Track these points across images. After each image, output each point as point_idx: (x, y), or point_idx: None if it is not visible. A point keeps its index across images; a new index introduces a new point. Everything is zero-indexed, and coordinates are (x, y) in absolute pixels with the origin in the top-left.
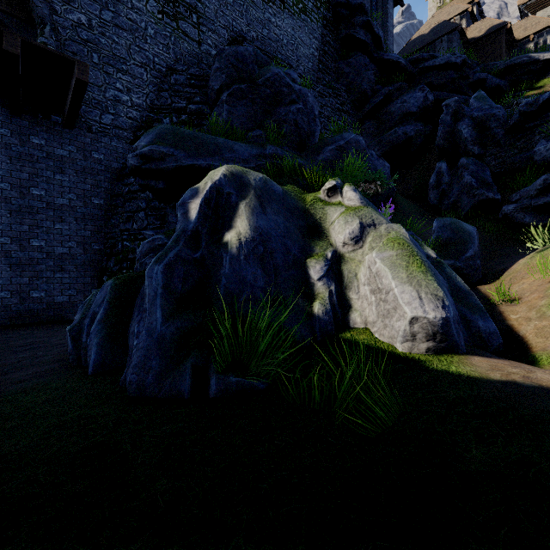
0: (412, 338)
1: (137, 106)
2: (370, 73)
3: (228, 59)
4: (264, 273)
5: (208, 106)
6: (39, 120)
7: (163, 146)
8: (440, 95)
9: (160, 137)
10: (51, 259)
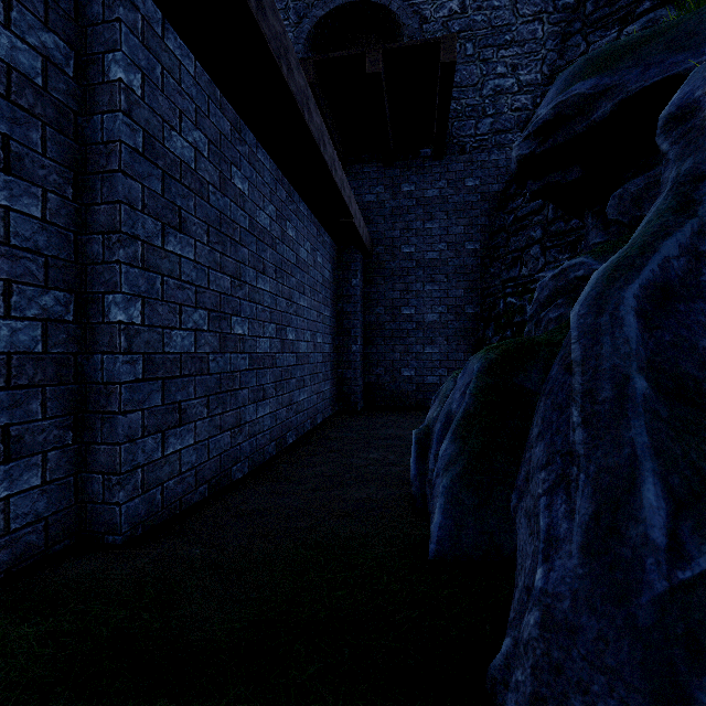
0: None
1: (527, 86)
2: None
3: None
4: None
5: (670, 4)
6: (409, 163)
7: (581, 86)
8: None
9: (572, 80)
10: (421, 330)
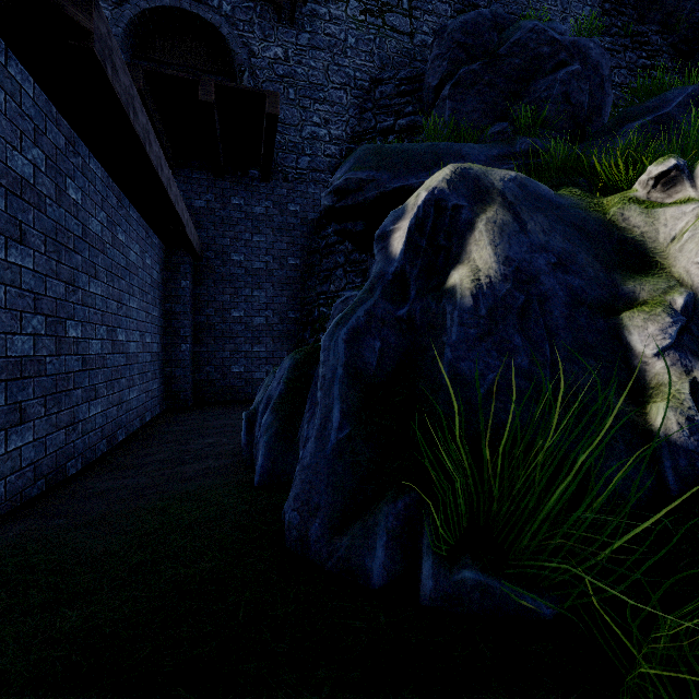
0: None
1: (336, 140)
2: None
3: (451, 38)
4: (527, 342)
5: (423, 114)
6: (238, 179)
7: (361, 171)
8: None
9: (358, 162)
10: (250, 331)
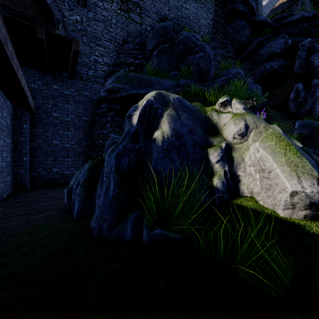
0: (291, 206)
1: (107, 64)
2: (247, 31)
3: (157, 31)
4: (179, 158)
5: (145, 60)
6: (56, 76)
7: (119, 83)
8: (296, 40)
9: (117, 79)
10: (62, 151)
